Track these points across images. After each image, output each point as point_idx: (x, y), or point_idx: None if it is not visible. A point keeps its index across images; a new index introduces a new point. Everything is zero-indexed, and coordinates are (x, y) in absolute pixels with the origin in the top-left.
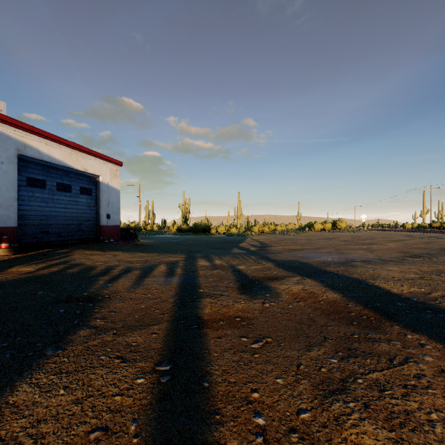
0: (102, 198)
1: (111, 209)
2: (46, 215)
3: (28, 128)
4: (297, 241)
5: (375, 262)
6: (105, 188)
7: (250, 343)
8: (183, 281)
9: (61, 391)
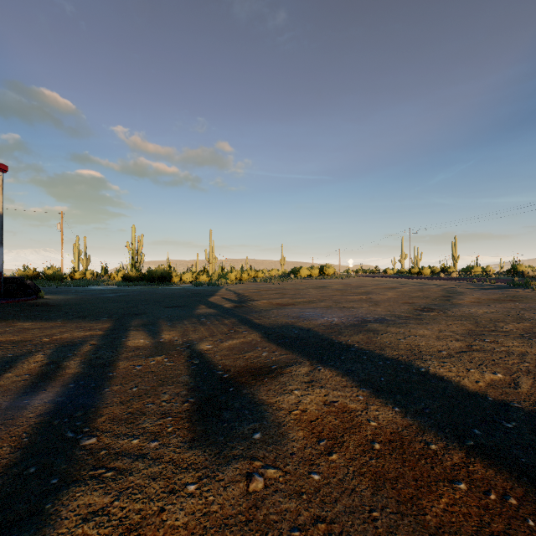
0: None
1: None
2: None
3: None
4: (284, 292)
5: (393, 321)
6: None
7: None
8: (61, 405)
9: None
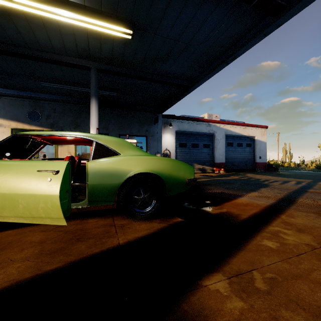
0: (256, 148)
1: (261, 153)
2: (233, 157)
3: (228, 123)
4: None
5: None
6: (258, 142)
7: None
8: (304, 186)
9: (269, 190)
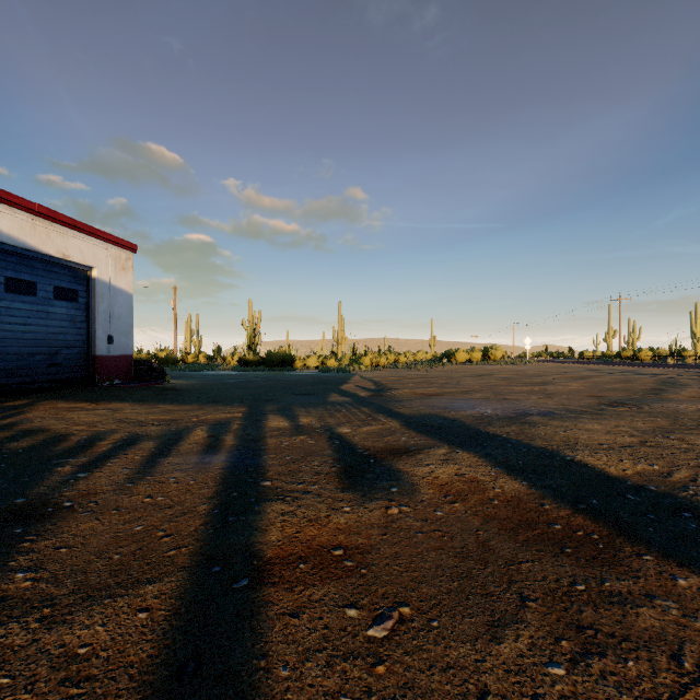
0: (98, 307)
1: (116, 327)
2: None
3: None
4: (432, 380)
5: (561, 415)
6: (104, 289)
7: (365, 627)
8: (235, 463)
9: None
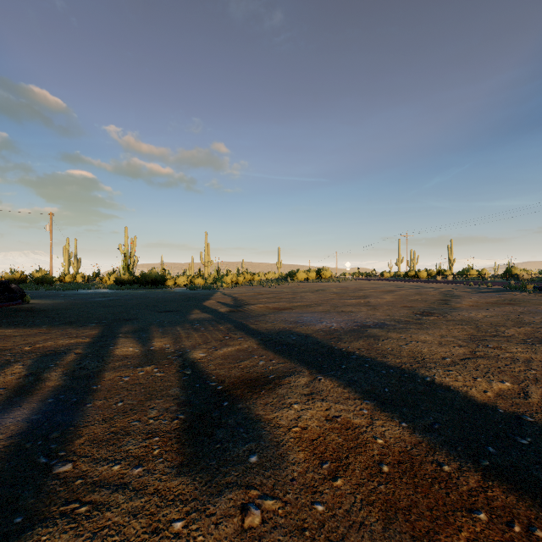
0: None
1: None
2: None
3: None
4: (281, 295)
5: (394, 326)
6: None
7: None
8: (36, 425)
9: None
